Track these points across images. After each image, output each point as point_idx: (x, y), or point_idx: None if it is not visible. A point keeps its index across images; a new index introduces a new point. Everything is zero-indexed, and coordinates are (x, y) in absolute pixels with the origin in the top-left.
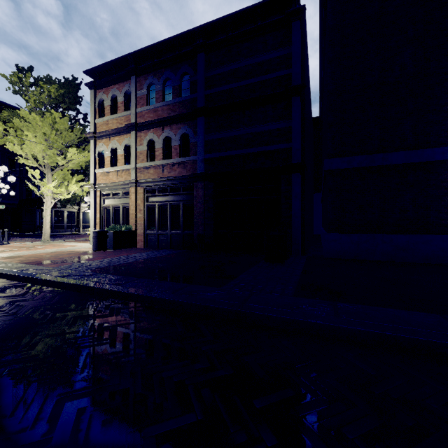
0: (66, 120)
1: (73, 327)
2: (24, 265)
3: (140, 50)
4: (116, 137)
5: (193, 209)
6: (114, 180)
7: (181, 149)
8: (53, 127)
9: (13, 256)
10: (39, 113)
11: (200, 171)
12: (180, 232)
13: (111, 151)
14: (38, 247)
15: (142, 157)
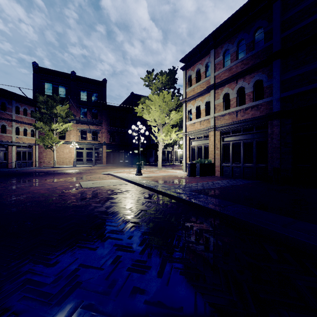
0: (170, 95)
1: (202, 239)
2: (155, 182)
3: (217, 27)
4: (199, 98)
5: (266, 145)
6: (198, 128)
7: (254, 94)
8: (163, 101)
9: (148, 176)
10: (157, 94)
11: (275, 110)
12: (253, 165)
13: (196, 108)
14: (157, 172)
15: (219, 108)
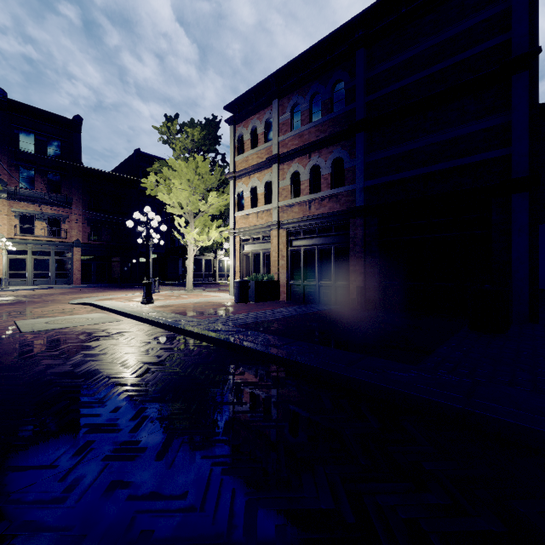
0: (208, 163)
1: (238, 397)
2: (176, 315)
3: (283, 67)
4: (256, 174)
5: (348, 254)
6: (254, 223)
7: (333, 178)
8: (196, 172)
9: (165, 305)
10: (184, 159)
11: (359, 204)
12: (332, 282)
13: (251, 191)
14: (184, 296)
15: (285, 193)
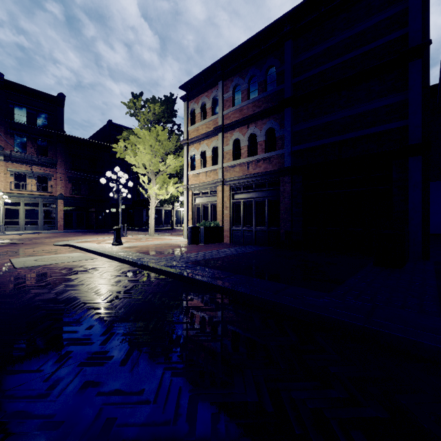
0: (166, 132)
1: (187, 318)
2: (140, 254)
3: (226, 54)
4: (205, 141)
5: (279, 205)
6: (203, 181)
7: (266, 144)
8: (156, 139)
9: (131, 246)
10: (147, 129)
11: (287, 165)
12: (266, 228)
13: (201, 154)
14: (147, 239)
15: (228, 156)
